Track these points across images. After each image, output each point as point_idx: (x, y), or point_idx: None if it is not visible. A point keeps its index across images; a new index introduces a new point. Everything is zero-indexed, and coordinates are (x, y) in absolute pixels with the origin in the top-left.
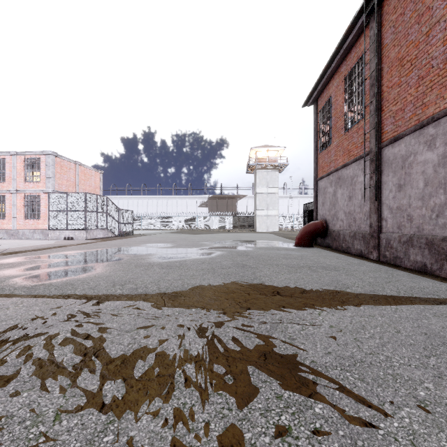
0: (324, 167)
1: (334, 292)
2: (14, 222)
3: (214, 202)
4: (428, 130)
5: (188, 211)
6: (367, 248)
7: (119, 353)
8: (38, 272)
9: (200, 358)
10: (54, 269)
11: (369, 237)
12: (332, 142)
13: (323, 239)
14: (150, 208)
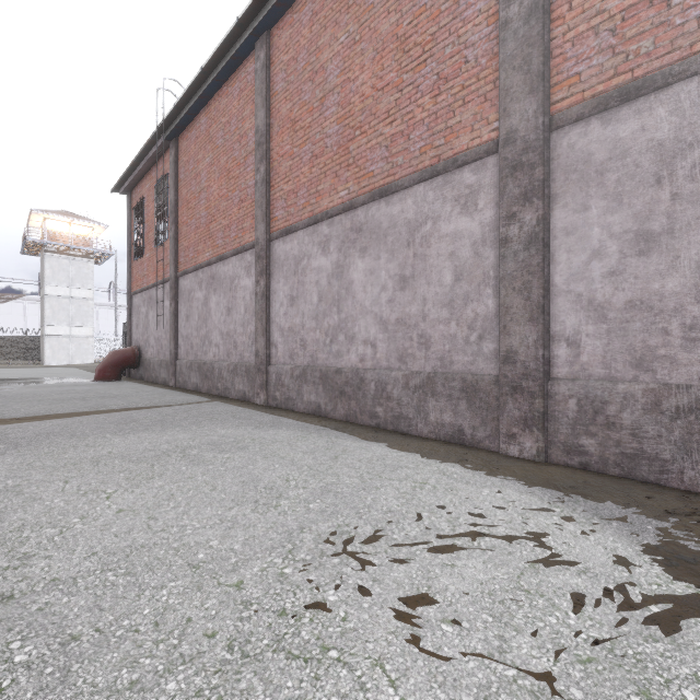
0: (138, 280)
1: (86, 411)
2: None
3: None
4: (200, 274)
5: None
6: (169, 376)
7: None
8: None
9: None
10: None
11: (170, 365)
12: (146, 253)
13: (137, 370)
14: None
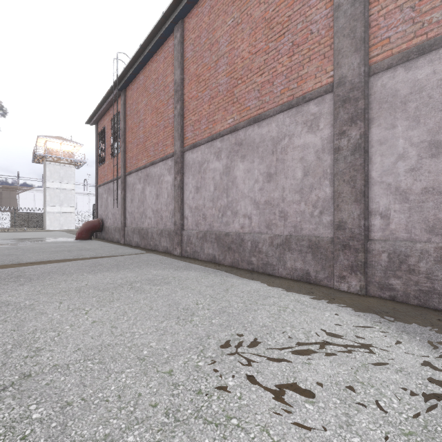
0: (102, 178)
1: (71, 258)
2: None
3: None
4: (139, 173)
5: None
6: (121, 237)
7: None
8: None
9: None
10: None
11: (121, 230)
12: (106, 161)
13: (101, 233)
14: None
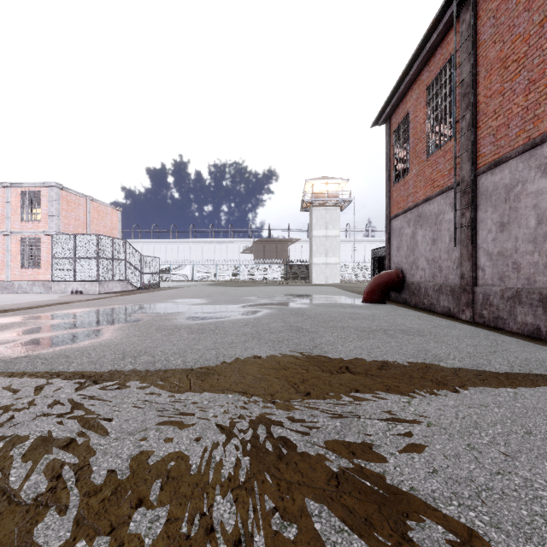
0: (399, 202)
1: (424, 368)
2: (8, 272)
3: (260, 248)
4: (542, 151)
5: (229, 258)
6: (458, 305)
7: (111, 473)
8: (25, 338)
9: (237, 483)
10: (48, 335)
11: (461, 292)
12: (411, 170)
13: (398, 293)
14: (181, 254)
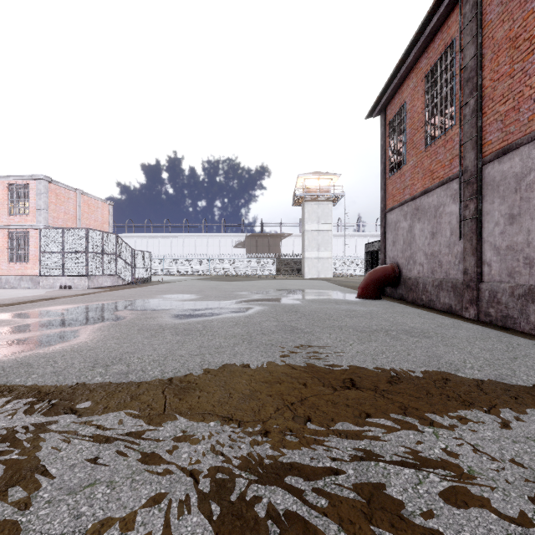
0: (395, 195)
1: (441, 381)
2: None
3: (252, 242)
4: None
5: (222, 252)
6: (460, 302)
7: None
8: None
9: None
10: (18, 337)
11: (464, 288)
12: (407, 161)
13: (393, 288)
14: (175, 249)
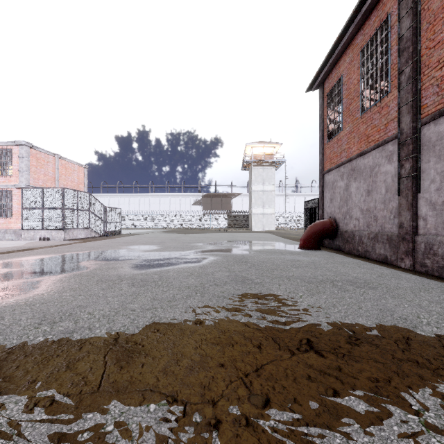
0: (333, 158)
1: (403, 341)
2: None
3: (208, 200)
4: None
5: (182, 209)
6: (395, 253)
7: None
8: None
9: None
10: None
11: (399, 240)
12: (344, 128)
13: (331, 240)
14: (142, 206)
